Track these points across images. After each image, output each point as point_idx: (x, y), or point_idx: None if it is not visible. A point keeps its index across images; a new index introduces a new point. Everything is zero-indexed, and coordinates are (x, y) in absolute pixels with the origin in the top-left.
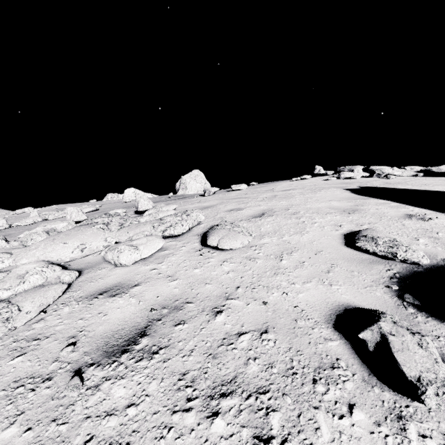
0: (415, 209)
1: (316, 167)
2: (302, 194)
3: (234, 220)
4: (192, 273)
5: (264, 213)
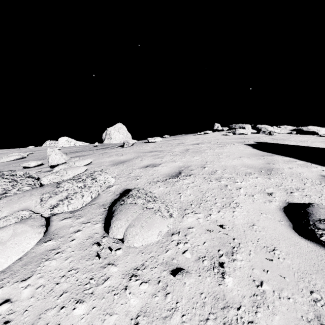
0: (324, 169)
1: (215, 124)
2: (211, 148)
3: (150, 180)
4: (69, 322)
5: (181, 171)
